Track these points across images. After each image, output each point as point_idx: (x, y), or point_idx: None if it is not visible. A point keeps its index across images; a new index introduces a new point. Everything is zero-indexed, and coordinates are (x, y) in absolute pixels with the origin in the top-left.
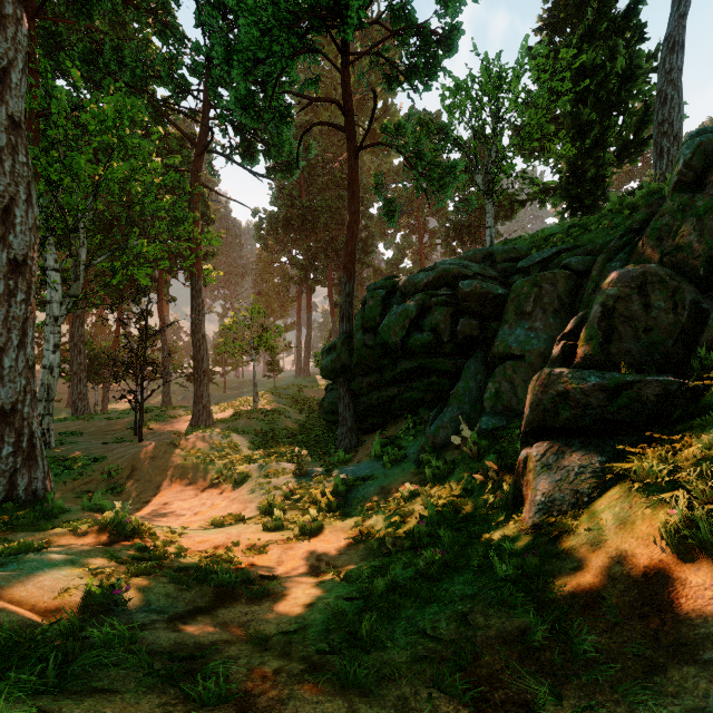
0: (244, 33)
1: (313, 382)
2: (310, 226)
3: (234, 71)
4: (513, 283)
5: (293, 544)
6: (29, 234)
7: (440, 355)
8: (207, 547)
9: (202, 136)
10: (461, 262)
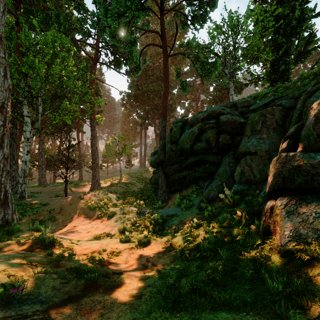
0: (113, 0)
1: (147, 170)
2: (146, 99)
3: (108, 19)
4: (247, 117)
5: (134, 250)
6: (5, 92)
7: (210, 154)
8: (89, 252)
9: (95, 55)
10: (220, 107)
